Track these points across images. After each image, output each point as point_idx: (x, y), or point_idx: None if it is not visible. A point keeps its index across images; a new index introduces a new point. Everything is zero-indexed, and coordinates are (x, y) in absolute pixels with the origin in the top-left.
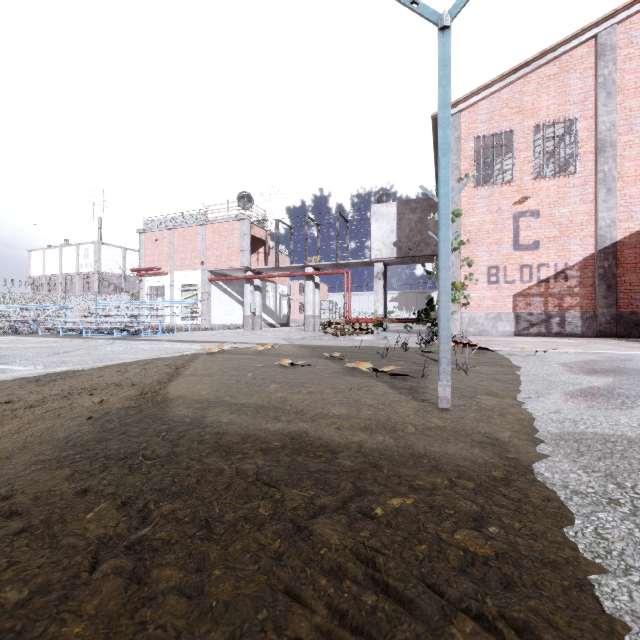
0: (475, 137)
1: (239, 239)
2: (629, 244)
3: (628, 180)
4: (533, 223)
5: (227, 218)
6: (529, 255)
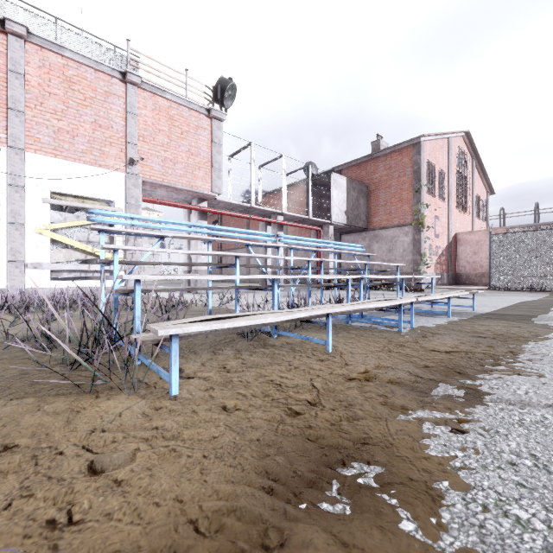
0: (426, 161)
1: (209, 147)
2: (452, 242)
3: (452, 212)
4: (438, 223)
5: (189, 101)
6: (437, 241)
